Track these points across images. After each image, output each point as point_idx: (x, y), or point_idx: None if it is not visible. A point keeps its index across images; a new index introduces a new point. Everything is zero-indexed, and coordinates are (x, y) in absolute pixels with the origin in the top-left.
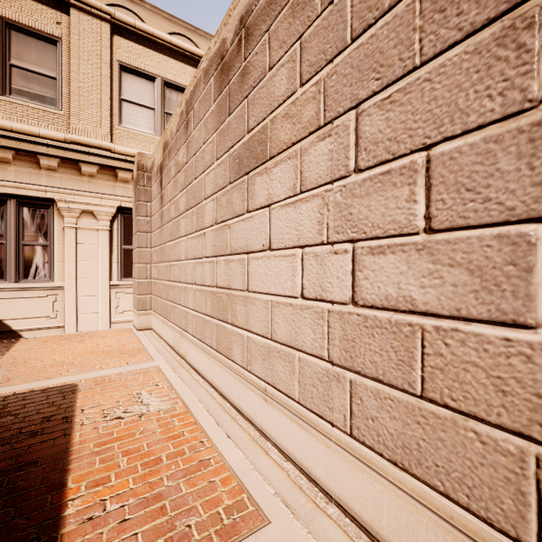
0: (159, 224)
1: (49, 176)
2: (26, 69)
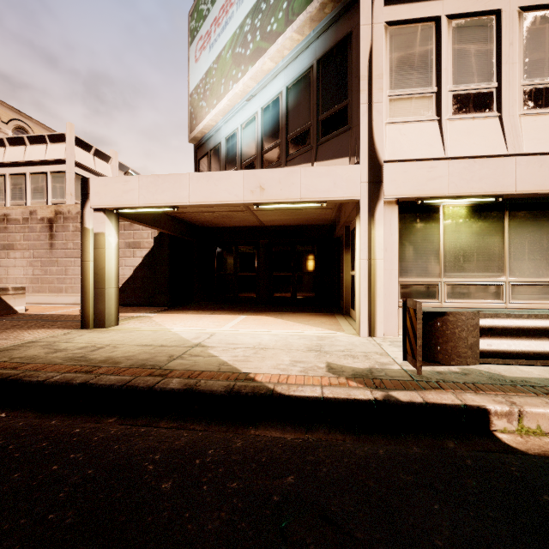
0: None
1: None
2: None
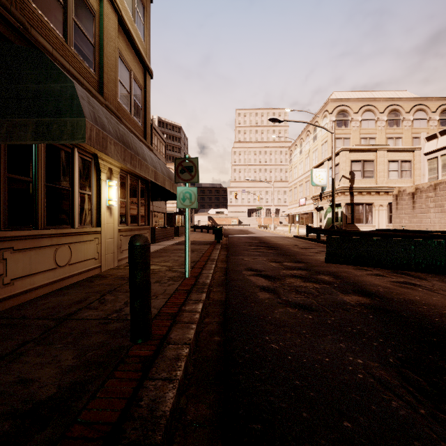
0: (411, 208)
1: (372, 197)
2: (367, 171)
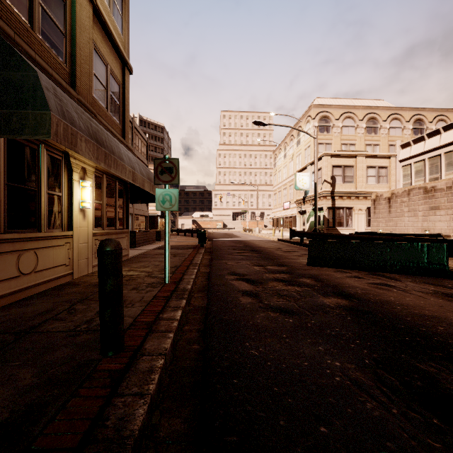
0: (388, 213)
1: (352, 201)
2: (347, 176)
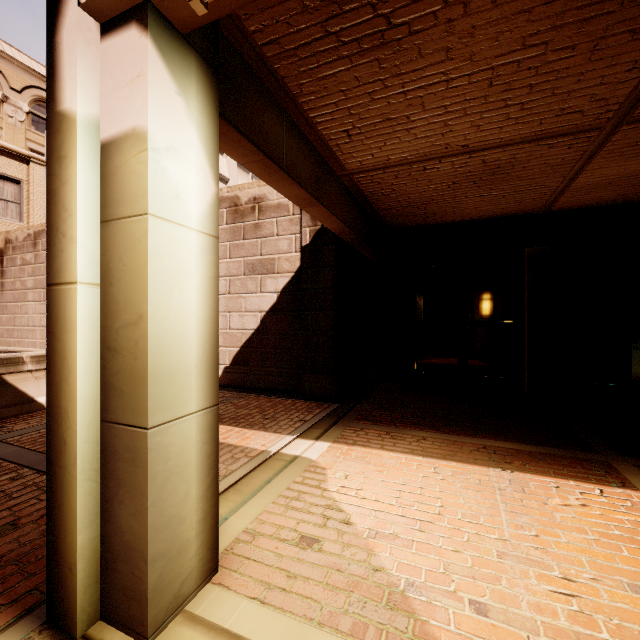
0: None
1: None
2: None
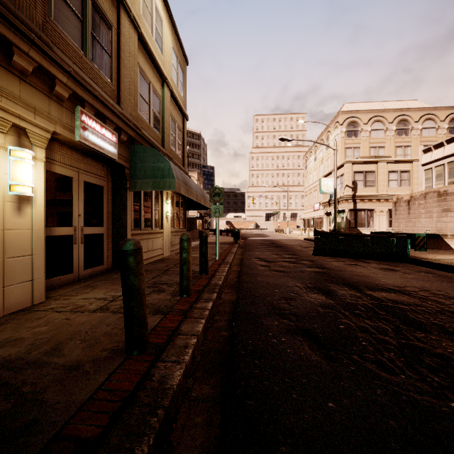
0: (407, 214)
1: (373, 204)
2: (369, 180)
